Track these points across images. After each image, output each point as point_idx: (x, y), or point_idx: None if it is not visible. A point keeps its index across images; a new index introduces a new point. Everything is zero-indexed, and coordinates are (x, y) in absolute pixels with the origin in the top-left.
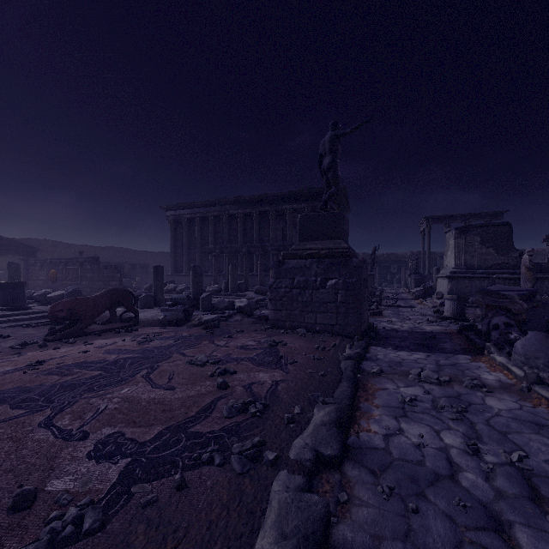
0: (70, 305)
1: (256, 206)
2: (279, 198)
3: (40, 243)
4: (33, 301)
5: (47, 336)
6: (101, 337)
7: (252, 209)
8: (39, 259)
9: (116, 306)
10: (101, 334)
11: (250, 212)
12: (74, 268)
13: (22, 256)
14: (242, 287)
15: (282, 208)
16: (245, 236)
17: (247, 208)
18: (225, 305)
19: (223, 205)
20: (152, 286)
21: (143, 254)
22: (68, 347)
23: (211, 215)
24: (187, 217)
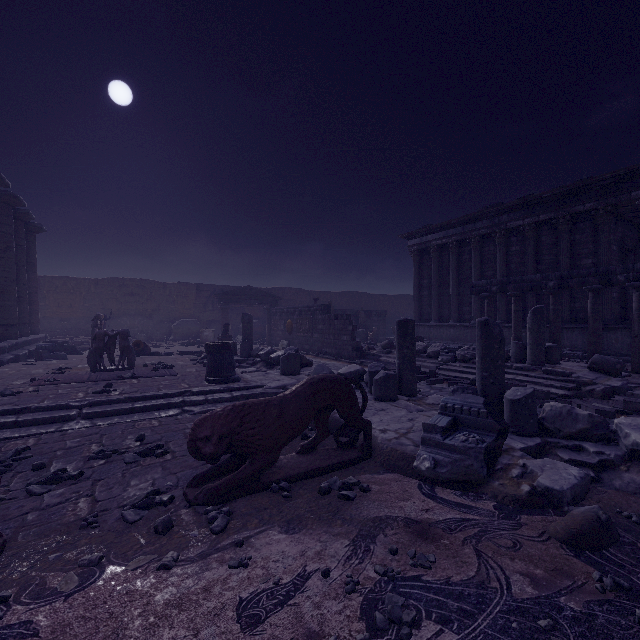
0: (227, 424)
1: (562, 205)
2: (620, 180)
3: (285, 291)
4: (259, 360)
5: (189, 487)
6: (285, 510)
7: (554, 213)
8: (278, 308)
9: (327, 413)
10: (289, 494)
11: (548, 218)
12: (306, 318)
13: (266, 306)
14: (553, 355)
15: (630, 198)
16: (539, 261)
17: (543, 213)
18: (579, 427)
19: (495, 216)
20: (391, 342)
21: (380, 298)
22: (189, 568)
23: (474, 235)
24: (436, 244)
